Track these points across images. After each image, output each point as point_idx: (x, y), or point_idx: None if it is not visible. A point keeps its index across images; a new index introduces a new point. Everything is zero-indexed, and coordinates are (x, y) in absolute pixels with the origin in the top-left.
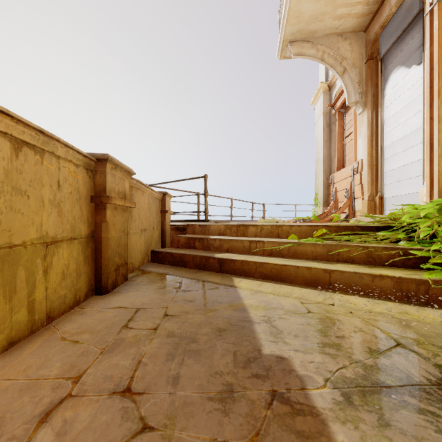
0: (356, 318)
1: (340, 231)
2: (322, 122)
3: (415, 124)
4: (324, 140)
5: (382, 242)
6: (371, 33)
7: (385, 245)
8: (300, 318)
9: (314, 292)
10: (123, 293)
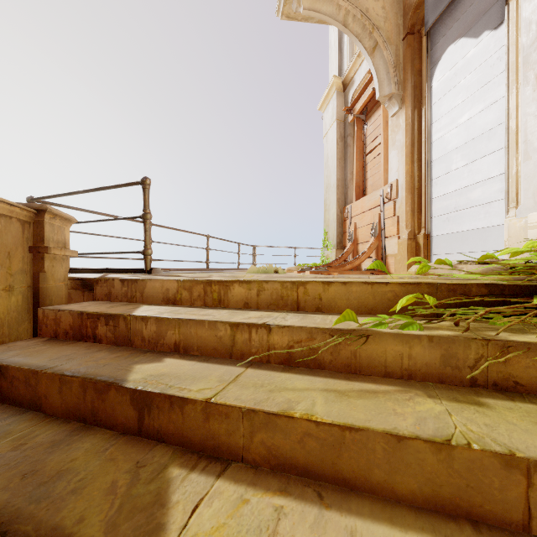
0: None
1: (438, 296)
2: (335, 133)
3: (488, 122)
4: (337, 158)
5: None
6: None
7: None
8: None
9: None
10: None
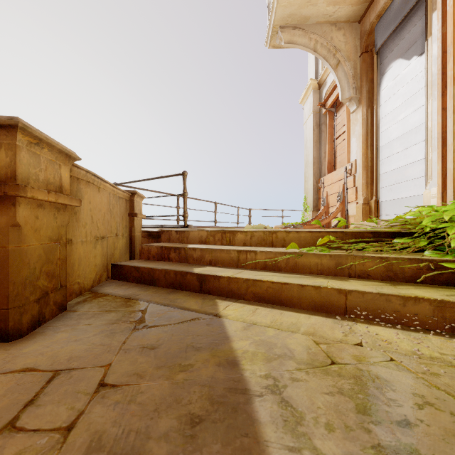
0: (404, 371)
1: (347, 238)
2: (312, 122)
3: (416, 121)
4: (314, 141)
5: (403, 252)
6: (366, 24)
7: (408, 256)
8: (323, 377)
9: (327, 322)
10: (48, 335)
